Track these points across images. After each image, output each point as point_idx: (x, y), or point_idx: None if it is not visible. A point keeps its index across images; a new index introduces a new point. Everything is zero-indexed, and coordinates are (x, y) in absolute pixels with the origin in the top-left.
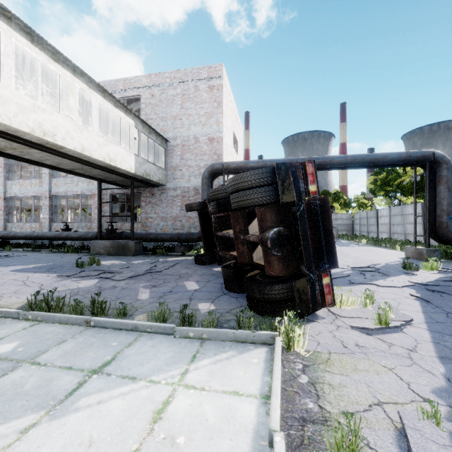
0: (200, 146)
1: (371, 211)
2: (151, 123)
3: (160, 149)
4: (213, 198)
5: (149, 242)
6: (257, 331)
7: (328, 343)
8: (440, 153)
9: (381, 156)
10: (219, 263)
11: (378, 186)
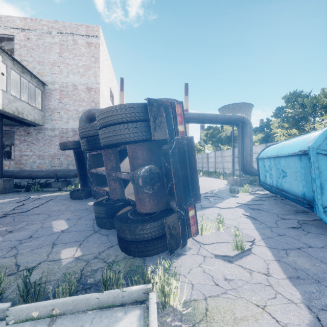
0: (79, 93)
1: (204, 154)
2: (26, 64)
3: (37, 91)
4: (83, 134)
5: (24, 179)
6: (127, 288)
7: (201, 283)
8: (246, 117)
9: (215, 116)
10: (94, 197)
11: (208, 137)
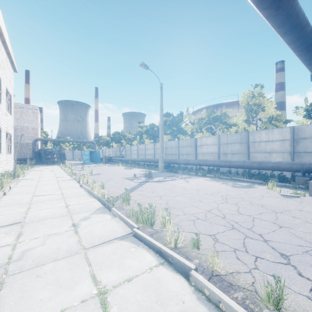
0: (29, 130)
1: None
2: None
3: None
4: (48, 151)
5: None
6: (57, 165)
7: None
8: (94, 142)
9: (83, 141)
10: (43, 164)
11: (96, 142)
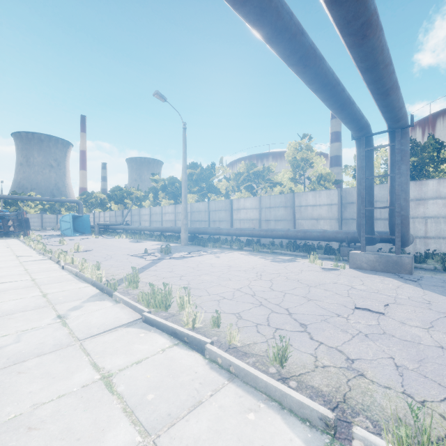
0: None
1: None
2: None
3: None
4: None
5: None
6: (14, 237)
7: None
8: (79, 201)
9: (60, 200)
10: None
11: (83, 201)
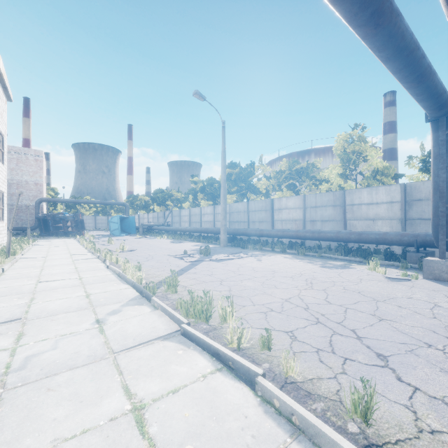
0: (30, 186)
1: None
2: None
3: None
4: (59, 218)
5: None
6: (72, 237)
7: None
8: (126, 203)
9: (110, 202)
10: (51, 235)
11: (129, 204)
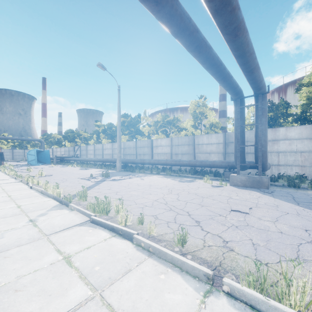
0: None
1: None
2: None
3: None
4: None
5: None
6: None
7: None
8: (42, 140)
9: (27, 139)
10: None
11: (44, 140)
